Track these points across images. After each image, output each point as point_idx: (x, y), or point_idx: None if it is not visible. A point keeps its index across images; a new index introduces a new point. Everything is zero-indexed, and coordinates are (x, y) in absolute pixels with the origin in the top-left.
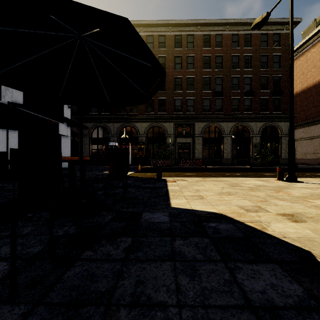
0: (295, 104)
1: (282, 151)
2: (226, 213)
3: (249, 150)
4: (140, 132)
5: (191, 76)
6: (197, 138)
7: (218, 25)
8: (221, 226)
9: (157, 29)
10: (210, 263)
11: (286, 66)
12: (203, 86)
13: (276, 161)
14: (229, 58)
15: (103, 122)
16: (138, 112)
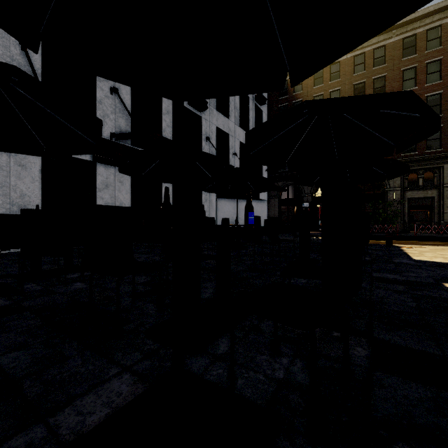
0: None
1: None
2: None
3: None
4: None
5: (435, 92)
6: None
7: None
8: None
9: (371, 41)
10: (443, 271)
11: None
12: None
13: None
14: None
15: None
16: None
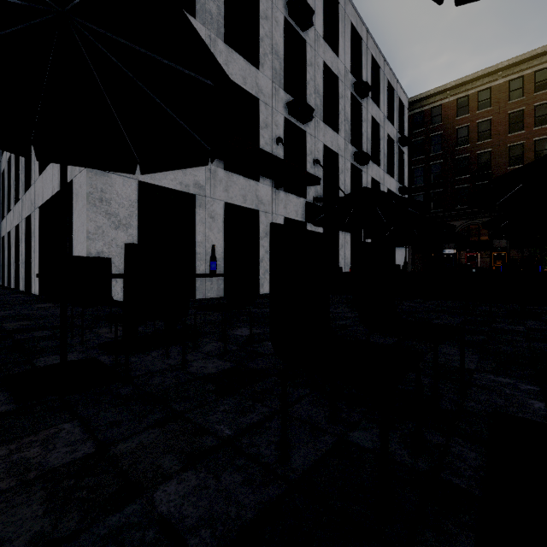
0: None
1: None
2: None
3: None
4: None
5: None
6: None
7: None
8: None
9: (532, 63)
10: None
11: None
12: None
13: None
14: None
15: None
16: None
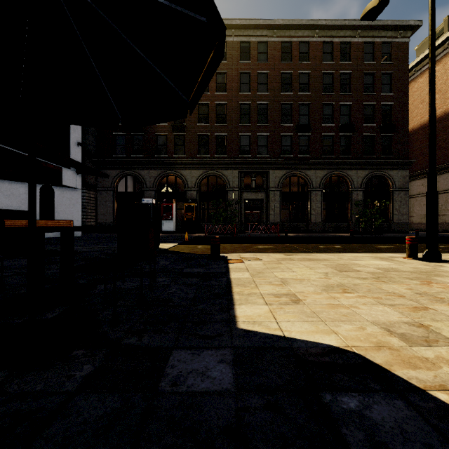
0: (411, 145)
1: (395, 212)
2: (365, 351)
3: (348, 211)
4: (189, 183)
5: (263, 102)
6: (273, 193)
7: (303, 29)
8: (375, 409)
9: None
10: None
11: (400, 90)
12: (281, 117)
13: (386, 227)
14: (318, 76)
15: (134, 168)
16: (186, 155)
